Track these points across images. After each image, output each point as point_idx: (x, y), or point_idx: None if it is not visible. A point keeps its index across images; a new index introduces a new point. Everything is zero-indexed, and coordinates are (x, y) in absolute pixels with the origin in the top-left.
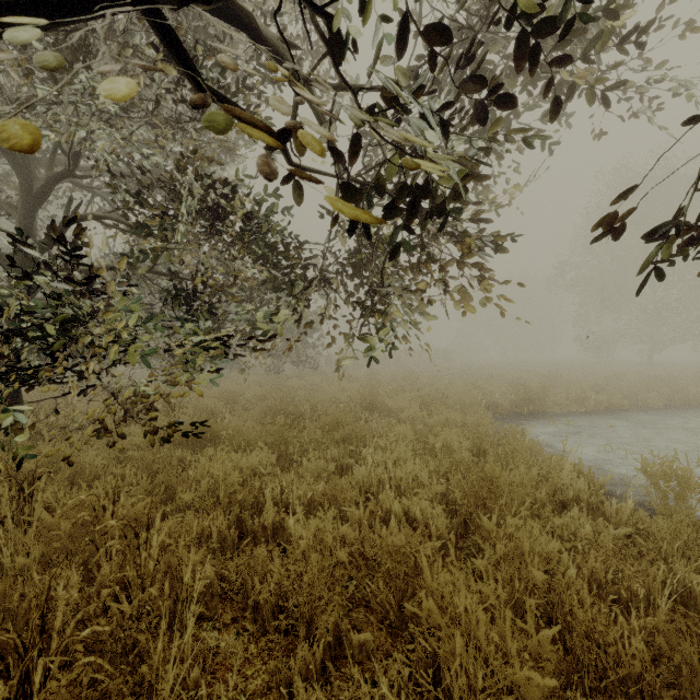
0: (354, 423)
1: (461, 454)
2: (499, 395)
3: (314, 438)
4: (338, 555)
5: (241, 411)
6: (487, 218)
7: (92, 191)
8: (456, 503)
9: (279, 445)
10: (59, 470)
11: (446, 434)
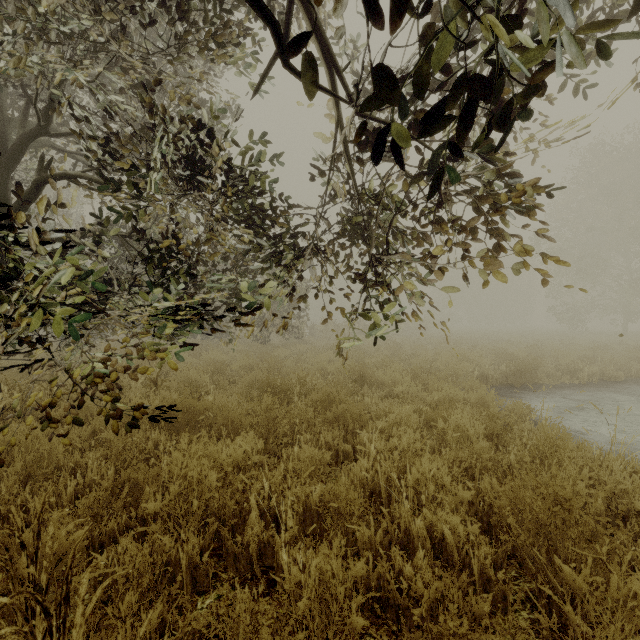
0: (349, 402)
1: (477, 442)
2: (488, 366)
3: (305, 418)
4: (353, 619)
5: (226, 384)
6: (511, 164)
7: (76, 158)
8: (494, 519)
9: (266, 426)
10: (14, 460)
11: (457, 417)
